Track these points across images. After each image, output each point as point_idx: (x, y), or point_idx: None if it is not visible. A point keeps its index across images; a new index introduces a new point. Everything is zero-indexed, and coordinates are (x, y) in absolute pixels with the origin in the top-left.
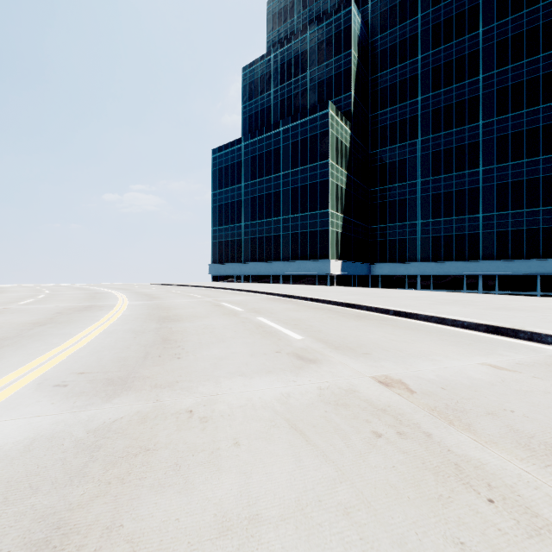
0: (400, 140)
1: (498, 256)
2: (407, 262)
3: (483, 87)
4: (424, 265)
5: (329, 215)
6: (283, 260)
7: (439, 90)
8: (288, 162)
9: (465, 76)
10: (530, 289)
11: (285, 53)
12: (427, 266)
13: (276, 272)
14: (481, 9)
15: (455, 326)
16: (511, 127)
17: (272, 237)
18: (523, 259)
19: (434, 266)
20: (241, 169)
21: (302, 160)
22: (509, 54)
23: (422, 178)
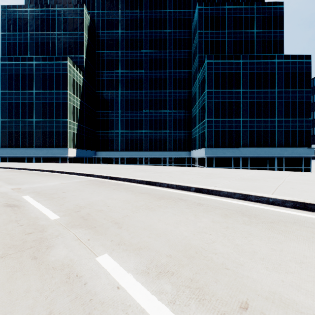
0: (111, 89)
1: (149, 149)
2: (114, 150)
3: (144, 76)
4: (122, 152)
5: (68, 122)
6: (35, 147)
7: (128, 71)
8: (39, 85)
9: (138, 68)
10: (159, 163)
11: (39, 13)
12: (123, 152)
13: (30, 155)
14: (144, 42)
15: (80, 175)
16: (154, 96)
17: (26, 132)
18: (157, 150)
19: (126, 153)
20: None
21: (50, 86)
22: (153, 66)
23: (121, 110)
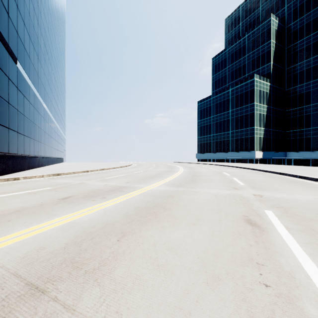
0: (306, 80)
1: None
2: (311, 151)
3: None
4: None
5: (254, 129)
6: (231, 152)
7: None
8: (233, 105)
9: None
10: None
11: (233, 48)
12: None
13: (227, 157)
14: None
15: (250, 169)
16: None
17: (225, 141)
18: None
19: None
20: (211, 110)
21: (240, 104)
22: None
23: None
